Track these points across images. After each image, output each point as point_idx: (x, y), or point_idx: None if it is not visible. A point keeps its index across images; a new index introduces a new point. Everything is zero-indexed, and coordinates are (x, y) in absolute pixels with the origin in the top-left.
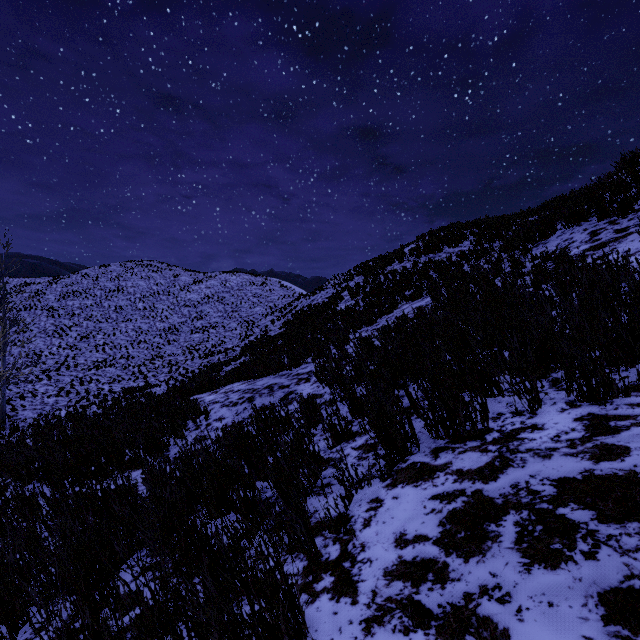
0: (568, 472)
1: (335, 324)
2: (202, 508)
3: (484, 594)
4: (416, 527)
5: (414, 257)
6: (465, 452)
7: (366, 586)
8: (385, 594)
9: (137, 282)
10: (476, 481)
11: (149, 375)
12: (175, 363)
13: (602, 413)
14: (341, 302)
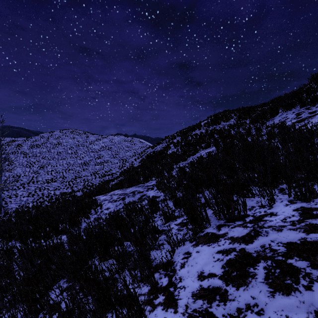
0: (292, 239)
1: (166, 160)
2: (96, 256)
3: (248, 309)
4: (209, 269)
5: (206, 127)
6: (235, 227)
7: (182, 302)
8: (192, 307)
9: (68, 140)
10: (241, 243)
11: (74, 186)
12: (87, 180)
13: (308, 207)
14: (169, 149)
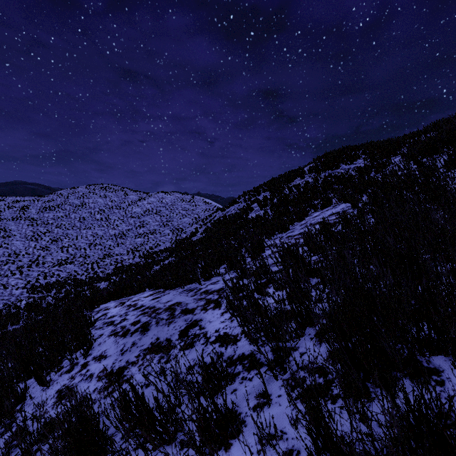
0: None
1: (247, 231)
2: None
3: None
4: None
5: (314, 174)
6: None
7: None
8: None
9: (97, 199)
10: None
11: (99, 271)
12: (120, 261)
13: None
14: (251, 212)
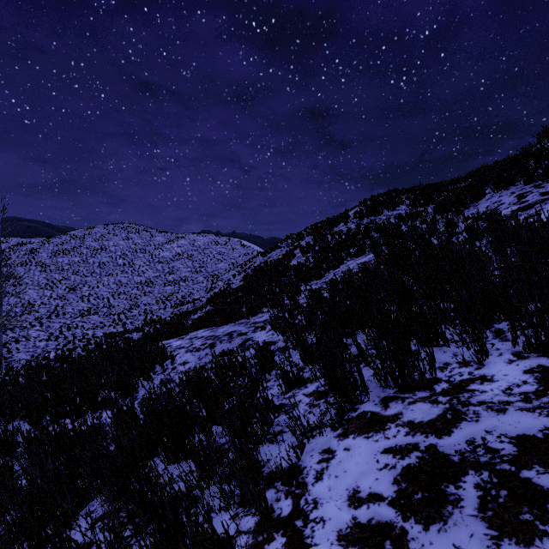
0: (527, 429)
1: (288, 278)
2: (160, 454)
3: None
4: (370, 484)
5: (357, 219)
6: (415, 403)
7: None
8: None
9: (118, 242)
10: (429, 435)
11: (127, 322)
12: (150, 312)
13: None
14: (293, 259)
